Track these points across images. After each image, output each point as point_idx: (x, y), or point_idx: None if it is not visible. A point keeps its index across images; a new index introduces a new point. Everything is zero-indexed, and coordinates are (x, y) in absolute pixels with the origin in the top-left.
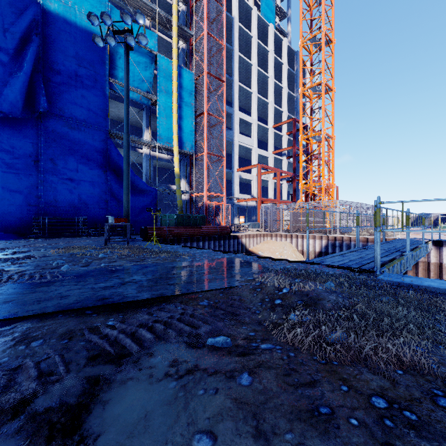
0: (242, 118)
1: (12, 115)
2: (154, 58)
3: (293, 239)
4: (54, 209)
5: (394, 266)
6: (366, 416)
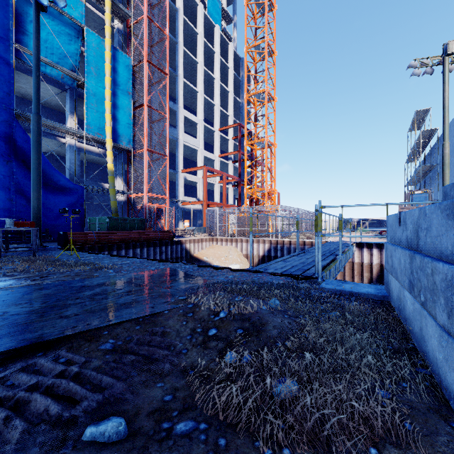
0: (187, 116)
1: None
2: (80, 31)
3: (238, 243)
4: None
5: (330, 270)
6: None
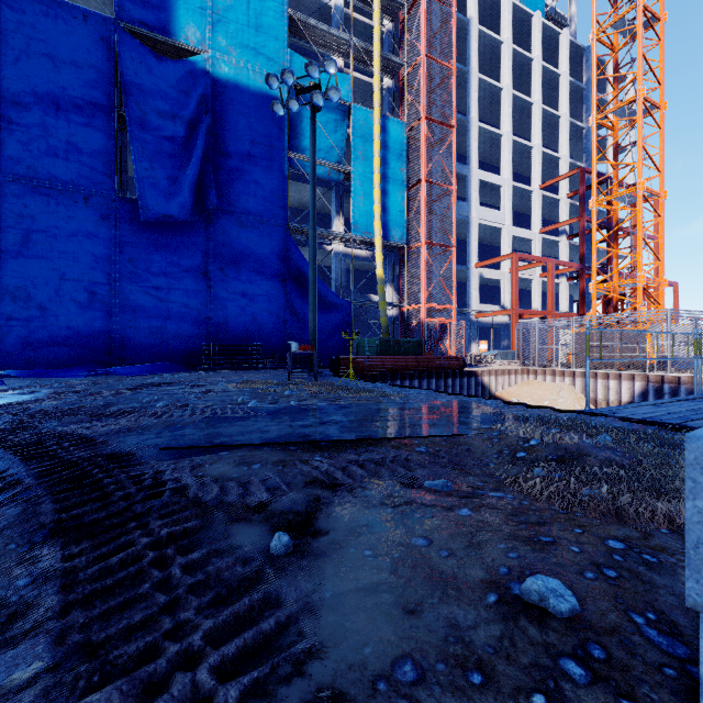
0: (484, 179)
1: (181, 218)
2: (347, 111)
3: (576, 379)
4: (224, 333)
5: None
6: (592, 549)
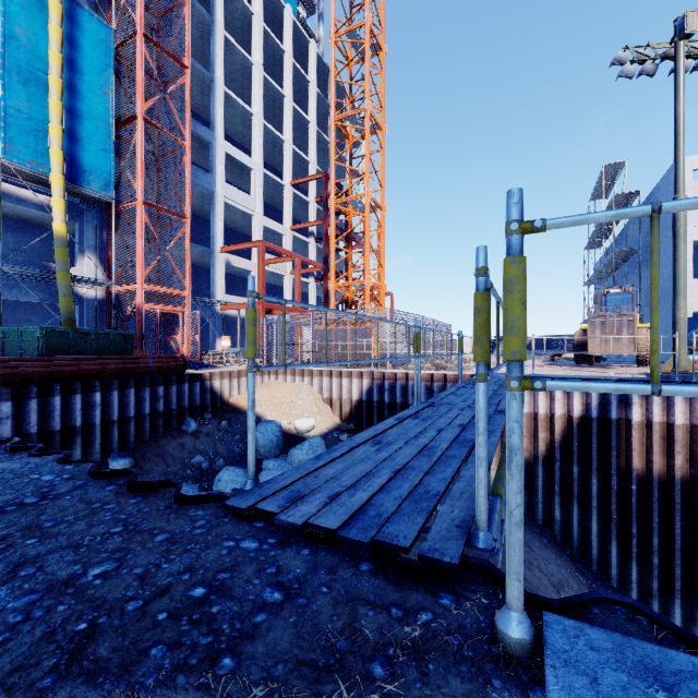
0: (232, 154)
1: None
2: None
3: (314, 378)
4: None
5: None
6: None
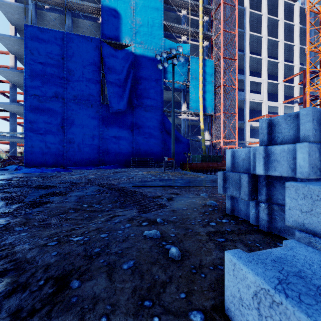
0: (252, 80)
1: (123, 110)
2: (188, 59)
3: None
4: (139, 153)
5: None
6: None
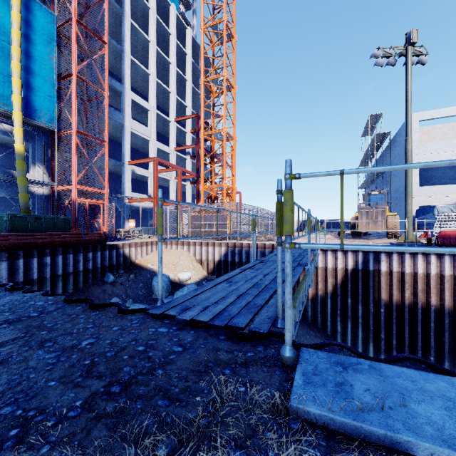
0: (135, 100)
1: None
2: None
3: (190, 247)
4: None
5: (300, 294)
6: None
